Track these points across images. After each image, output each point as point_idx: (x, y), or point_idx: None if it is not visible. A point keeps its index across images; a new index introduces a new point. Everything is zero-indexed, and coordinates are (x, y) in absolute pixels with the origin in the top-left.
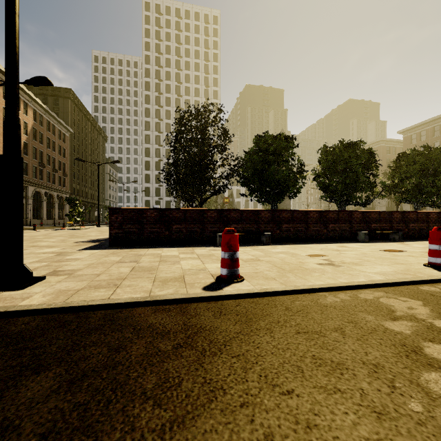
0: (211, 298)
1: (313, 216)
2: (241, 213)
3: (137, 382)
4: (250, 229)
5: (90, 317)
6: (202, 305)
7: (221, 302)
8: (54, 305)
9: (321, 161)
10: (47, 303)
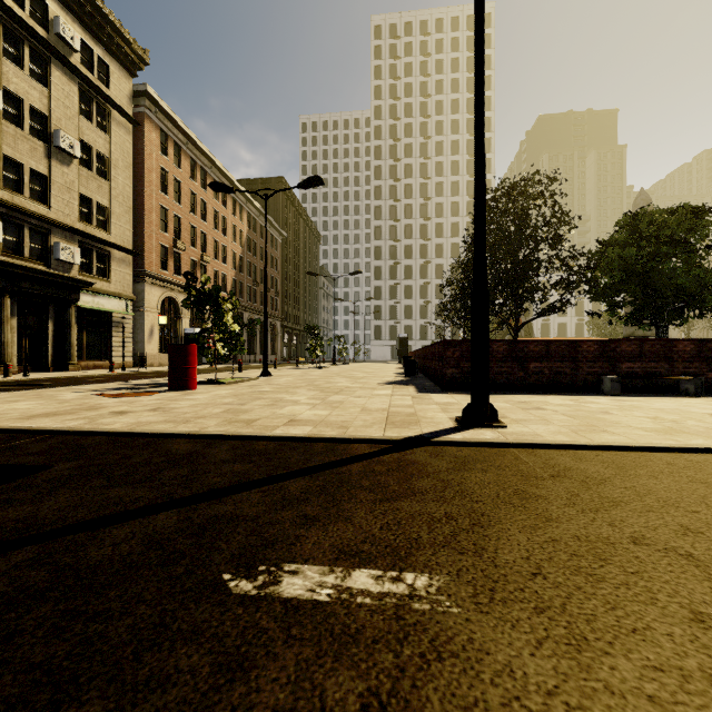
0: None
1: None
2: (640, 345)
3: None
4: (656, 371)
5: (656, 456)
6: None
7: None
8: (593, 443)
9: None
10: (579, 441)
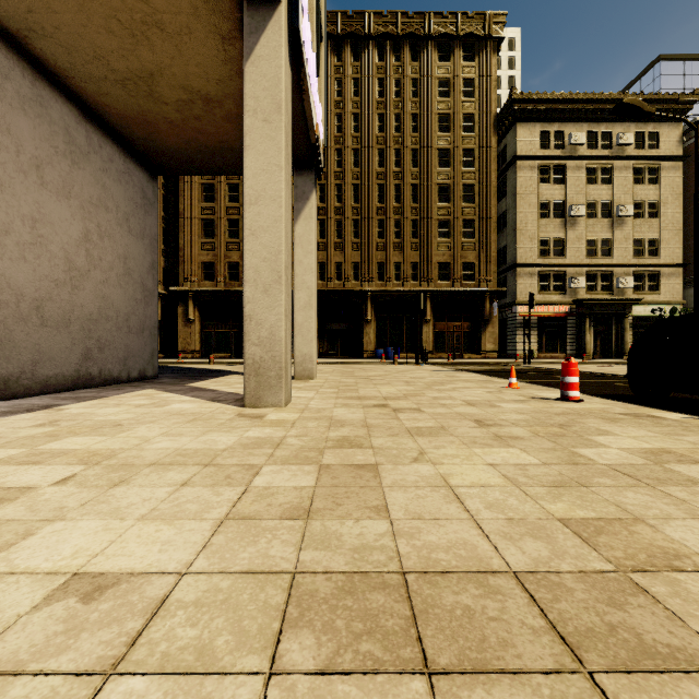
0: None
1: None
2: None
3: None
4: None
5: None
6: None
7: None
8: None
9: None
10: None
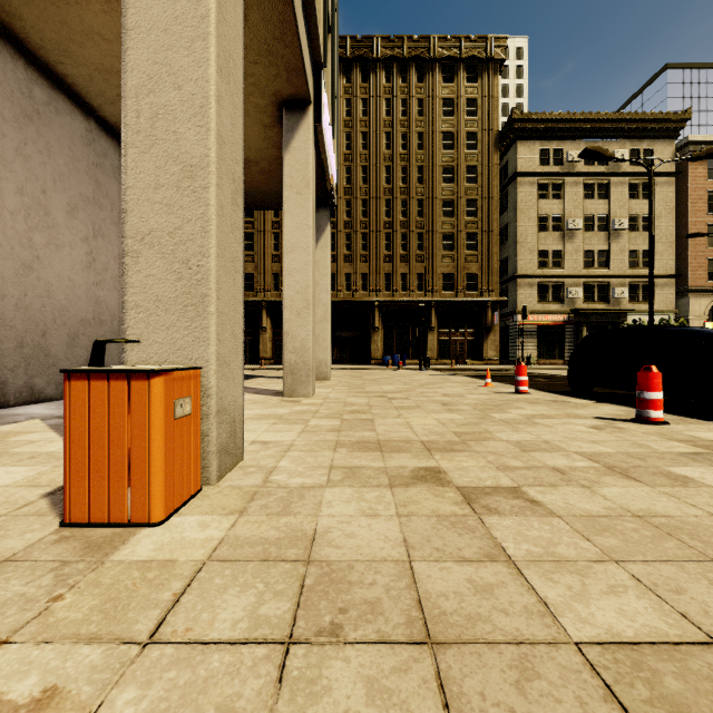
0: None
1: None
2: None
3: None
4: None
5: None
6: None
7: None
8: None
9: None
10: None
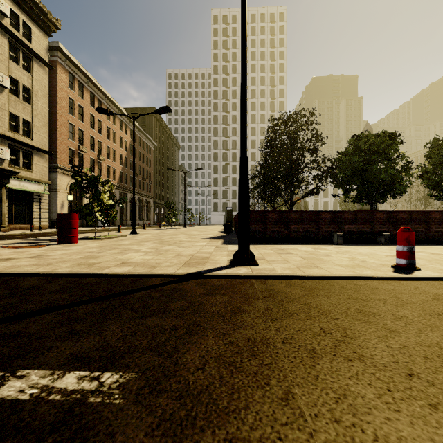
0: (411, 278)
1: (436, 217)
2: (355, 214)
3: (440, 310)
4: (364, 230)
5: (338, 282)
6: (410, 282)
7: (422, 281)
8: (304, 275)
9: (430, 156)
10: (296, 273)
